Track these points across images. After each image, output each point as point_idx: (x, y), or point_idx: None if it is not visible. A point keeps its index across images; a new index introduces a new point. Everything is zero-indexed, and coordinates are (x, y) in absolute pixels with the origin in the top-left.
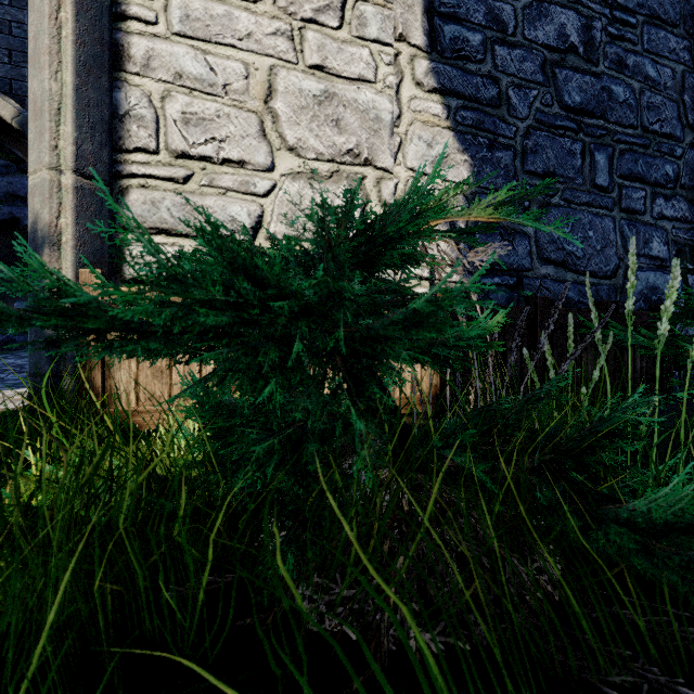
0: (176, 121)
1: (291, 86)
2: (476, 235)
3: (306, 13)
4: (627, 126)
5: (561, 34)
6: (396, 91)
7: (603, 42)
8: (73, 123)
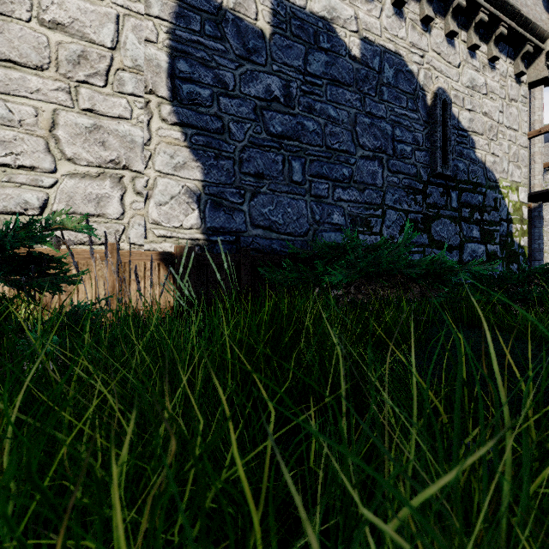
0: None
1: (69, 121)
2: (206, 211)
3: (80, 77)
4: (315, 145)
5: (268, 90)
6: (147, 124)
7: (298, 95)
8: None
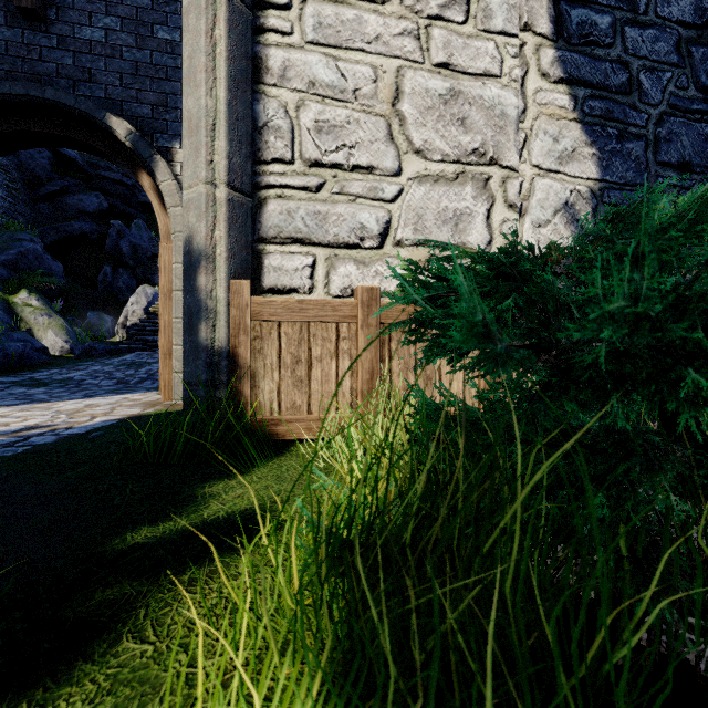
0: (309, 130)
1: (417, 86)
2: None
3: (432, 10)
4: None
5: (697, 8)
6: (521, 84)
7: None
8: (226, 137)
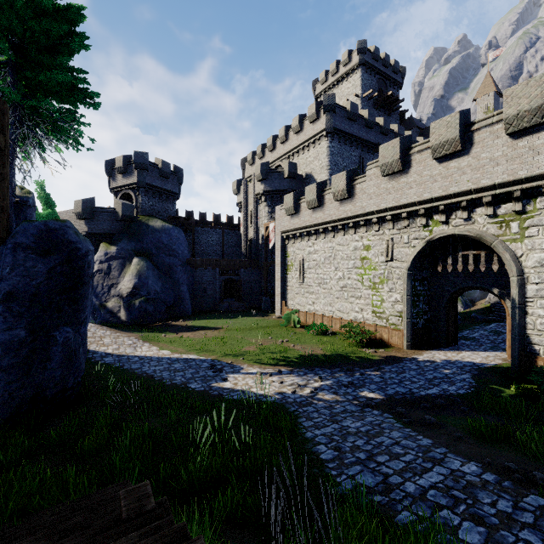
0: (538, 324)
1: None
2: None
3: None
4: None
5: None
6: None
7: None
8: (518, 328)
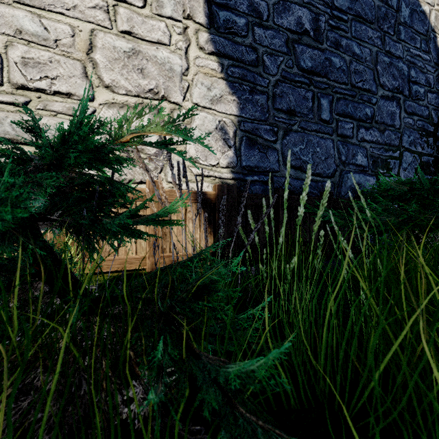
0: (17, 63)
1: (107, 44)
2: (241, 149)
3: None
4: (341, 83)
5: (298, 22)
6: (185, 52)
7: (326, 30)
8: None
